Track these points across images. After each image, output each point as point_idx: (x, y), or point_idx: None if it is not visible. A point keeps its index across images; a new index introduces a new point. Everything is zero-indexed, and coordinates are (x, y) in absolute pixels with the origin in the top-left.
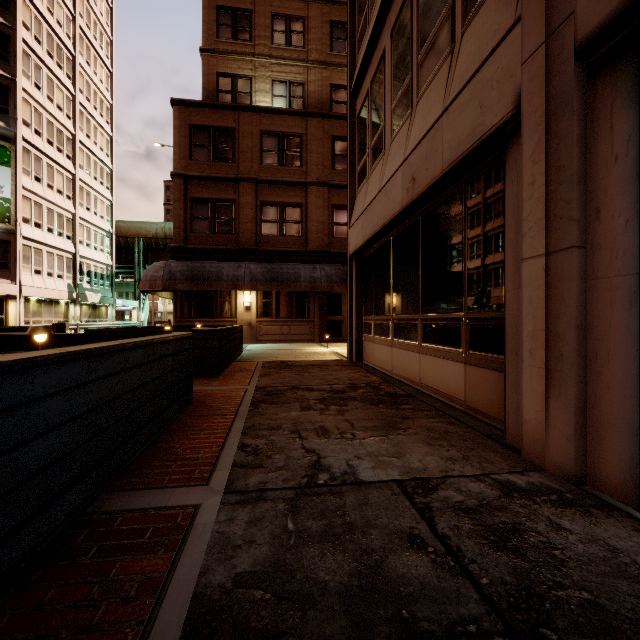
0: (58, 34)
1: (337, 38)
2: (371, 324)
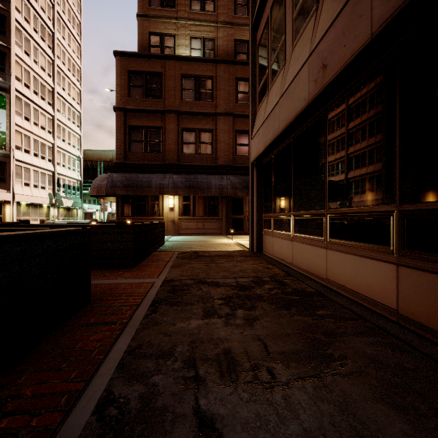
0: (41, 16)
1: (239, 4)
2: (270, 220)
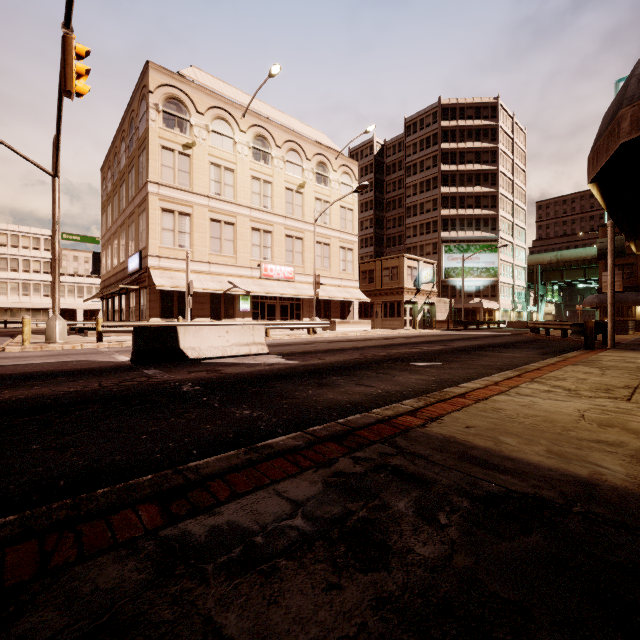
0: (508, 177)
1: None
2: None
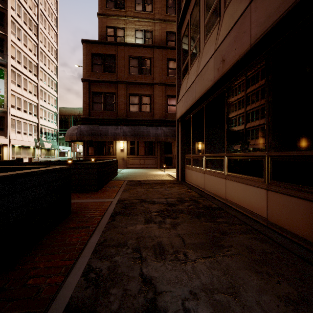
0: (29, 13)
1: (169, 7)
2: (190, 159)
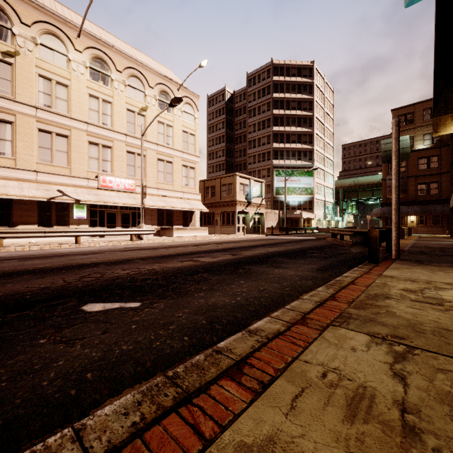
0: (321, 122)
1: None
2: None
